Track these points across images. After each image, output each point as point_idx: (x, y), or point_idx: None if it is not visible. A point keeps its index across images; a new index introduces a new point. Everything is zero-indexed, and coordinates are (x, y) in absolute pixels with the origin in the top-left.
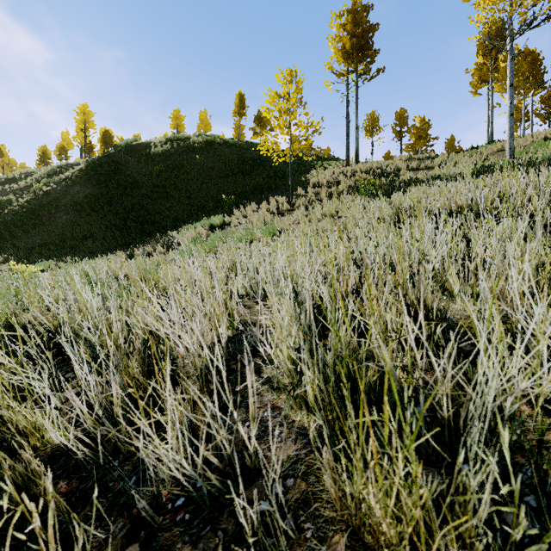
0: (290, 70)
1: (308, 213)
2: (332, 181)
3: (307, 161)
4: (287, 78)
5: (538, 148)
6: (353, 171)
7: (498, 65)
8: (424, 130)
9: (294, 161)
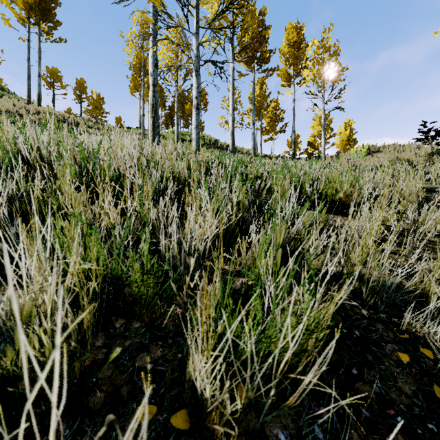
0: None
1: None
2: (14, 111)
3: None
4: None
5: None
6: (37, 111)
7: None
8: (99, 103)
9: None
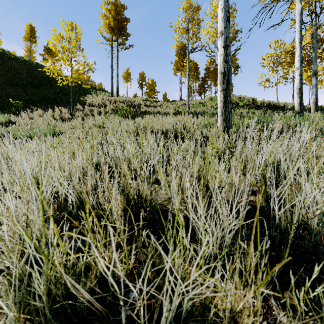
0: (71, 22)
1: (84, 122)
2: (102, 104)
3: (86, 88)
4: (69, 27)
5: (197, 106)
6: (115, 100)
7: (183, 64)
8: (153, 86)
9: (76, 86)
